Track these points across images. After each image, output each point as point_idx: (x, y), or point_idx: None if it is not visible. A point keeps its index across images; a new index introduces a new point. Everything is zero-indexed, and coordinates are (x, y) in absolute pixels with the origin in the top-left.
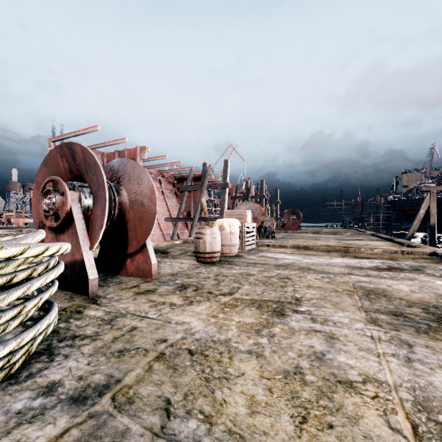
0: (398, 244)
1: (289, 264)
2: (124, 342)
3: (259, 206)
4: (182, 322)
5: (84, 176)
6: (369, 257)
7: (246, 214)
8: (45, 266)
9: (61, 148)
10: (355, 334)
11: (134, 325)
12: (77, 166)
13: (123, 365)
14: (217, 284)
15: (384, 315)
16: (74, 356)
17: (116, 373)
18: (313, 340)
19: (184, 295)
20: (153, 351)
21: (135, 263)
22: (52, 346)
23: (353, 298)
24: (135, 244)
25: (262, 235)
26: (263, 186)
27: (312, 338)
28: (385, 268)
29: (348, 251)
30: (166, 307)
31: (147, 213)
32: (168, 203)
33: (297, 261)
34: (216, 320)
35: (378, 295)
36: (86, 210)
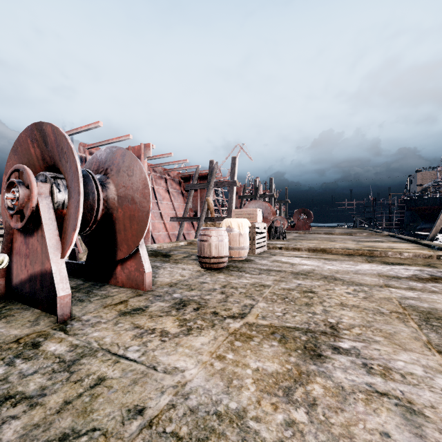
0: (425, 247)
1: (309, 271)
2: (77, 412)
3: (269, 205)
4: (173, 368)
5: (58, 164)
6: (400, 263)
7: (256, 213)
8: None
9: (31, 130)
10: None
11: (102, 374)
12: (49, 153)
13: None
14: (224, 300)
15: None
16: None
17: None
18: (383, 416)
19: (182, 318)
20: (117, 438)
21: (126, 271)
22: None
23: (409, 326)
24: (125, 249)
25: (272, 236)
26: (272, 185)
27: (379, 412)
28: (429, 279)
29: (372, 254)
30: (155, 338)
31: (139, 211)
32: (174, 202)
33: (317, 267)
34: (223, 364)
35: None
36: (61, 208)
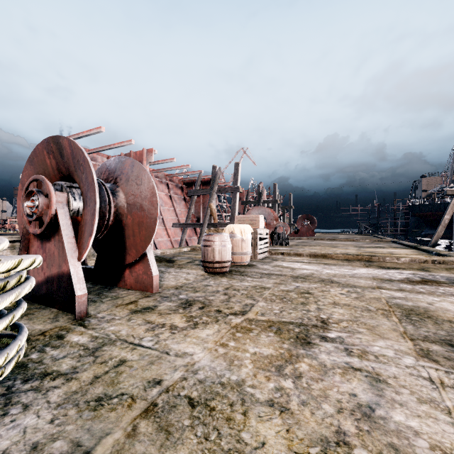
0: (424, 252)
1: (308, 275)
2: (106, 383)
3: (272, 211)
4: (183, 353)
5: (73, 175)
6: (396, 268)
7: (258, 219)
8: (1, 286)
9: (48, 142)
10: (407, 375)
11: (123, 357)
12: (65, 164)
13: (97, 424)
14: (227, 300)
15: (436, 345)
16: (36, 406)
17: (85, 440)
18: (354, 383)
19: (188, 315)
20: (142, 399)
21: (135, 274)
22: (13, 389)
23: (391, 320)
24: (134, 253)
25: (275, 242)
26: (275, 191)
27: (352, 381)
28: (419, 281)
29: (371, 259)
30: (166, 331)
31: (147, 217)
32: (177, 208)
33: (316, 271)
34: (226, 350)
35: (421, 317)
36: (76, 215)
